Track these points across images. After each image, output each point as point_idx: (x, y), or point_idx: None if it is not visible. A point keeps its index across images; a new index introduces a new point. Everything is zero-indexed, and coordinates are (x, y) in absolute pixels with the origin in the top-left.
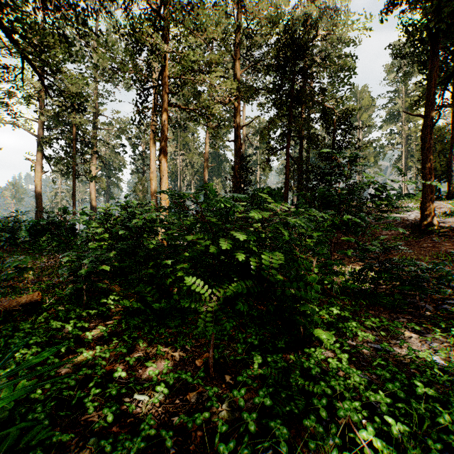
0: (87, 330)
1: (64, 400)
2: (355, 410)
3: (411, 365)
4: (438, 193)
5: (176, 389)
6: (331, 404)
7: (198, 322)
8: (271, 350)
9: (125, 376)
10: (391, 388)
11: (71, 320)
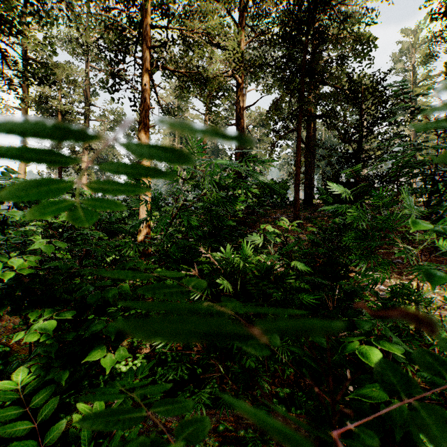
0: None
1: None
2: None
3: None
4: None
5: None
6: None
7: None
8: None
9: None
10: None
11: None
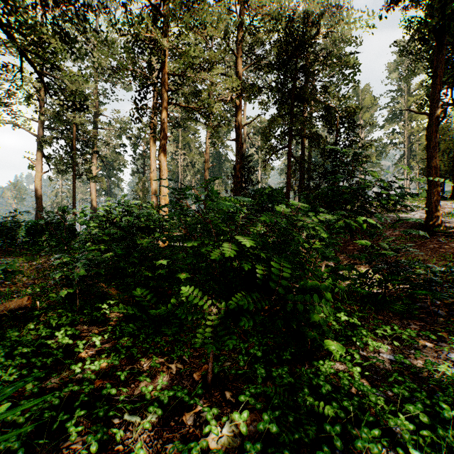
0: (79, 338)
1: (46, 421)
2: (374, 440)
3: (431, 381)
4: (441, 193)
5: (172, 407)
6: (344, 427)
7: (197, 330)
8: (275, 362)
9: (116, 392)
10: (412, 410)
11: (62, 326)
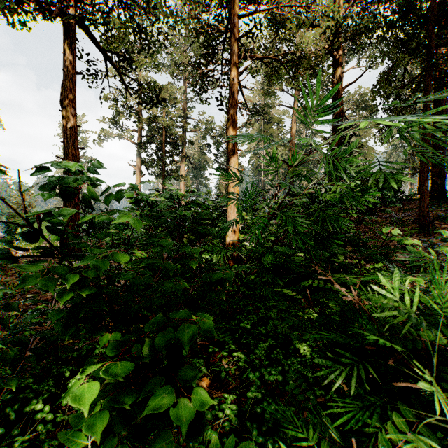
0: None
1: None
2: None
3: None
4: None
5: None
6: None
7: None
8: None
9: None
10: None
11: None
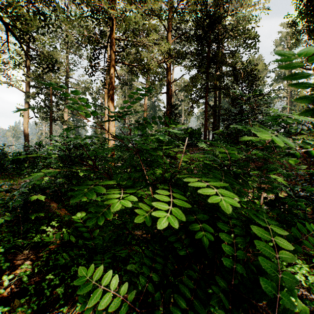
0: (13, 267)
1: None
2: None
3: None
4: None
5: None
6: None
7: (129, 266)
8: None
9: None
10: None
11: (1, 253)
